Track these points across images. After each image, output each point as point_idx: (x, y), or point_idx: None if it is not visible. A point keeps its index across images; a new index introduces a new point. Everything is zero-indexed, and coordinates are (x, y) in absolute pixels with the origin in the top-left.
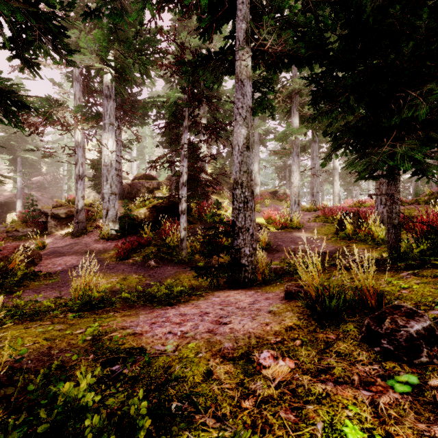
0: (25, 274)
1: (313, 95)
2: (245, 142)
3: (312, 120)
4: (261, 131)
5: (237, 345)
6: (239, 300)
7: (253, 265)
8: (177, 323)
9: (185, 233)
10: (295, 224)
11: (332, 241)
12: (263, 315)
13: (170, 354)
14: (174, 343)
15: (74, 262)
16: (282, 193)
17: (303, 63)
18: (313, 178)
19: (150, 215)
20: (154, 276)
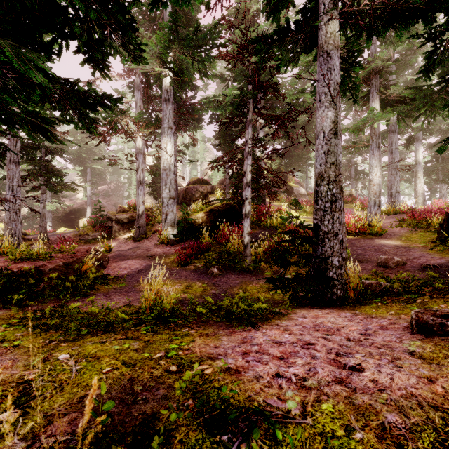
0: (96, 276)
1: (427, 59)
2: (332, 127)
3: (397, 103)
4: None
5: (410, 423)
6: (337, 324)
7: (343, 279)
8: (278, 357)
9: (248, 238)
10: (375, 229)
11: (437, 251)
12: (406, 359)
13: (301, 422)
14: (296, 399)
15: (137, 266)
16: (348, 194)
17: (414, 18)
18: (392, 175)
19: (208, 220)
20: (218, 285)
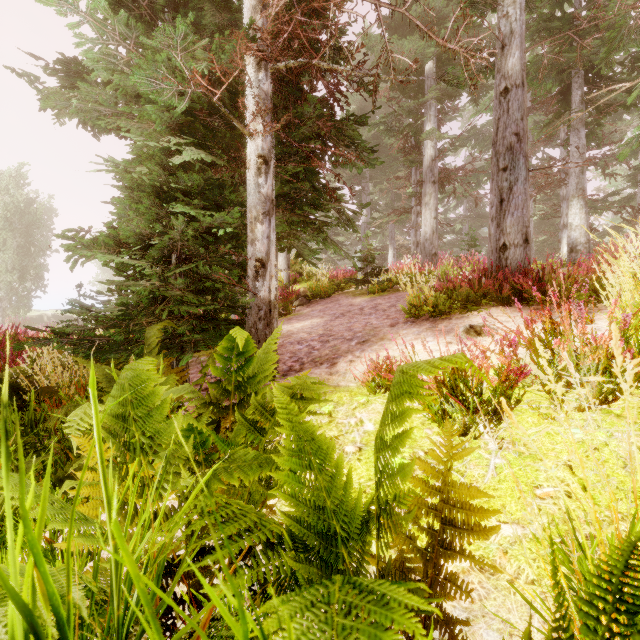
0: None
1: None
2: None
3: None
4: None
5: None
6: None
7: None
8: None
9: None
10: None
11: None
12: None
13: None
14: None
15: None
16: None
17: None
18: None
19: None
20: None
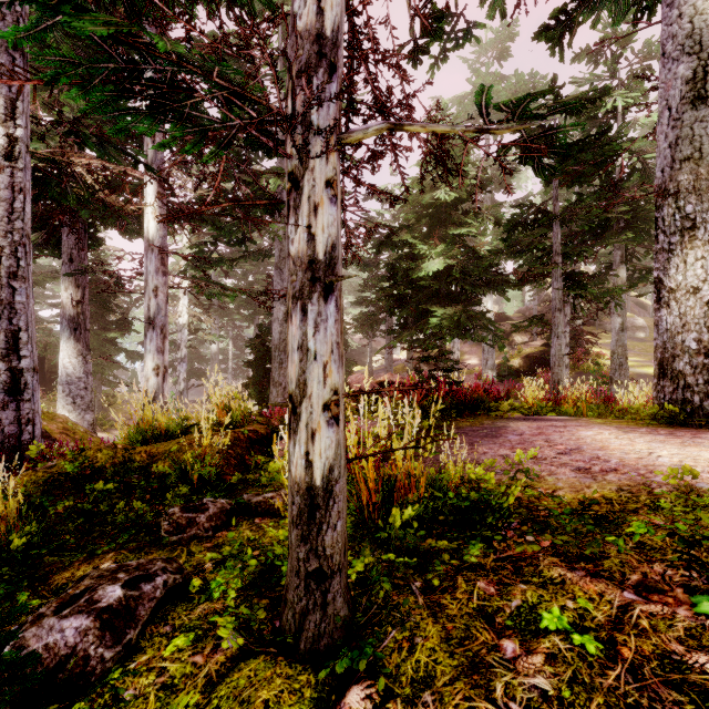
0: None
1: None
2: (620, 327)
3: None
4: None
5: None
6: None
7: None
8: None
9: (567, 382)
10: None
11: None
12: None
13: None
14: None
15: None
16: None
17: None
18: None
19: (524, 365)
20: None
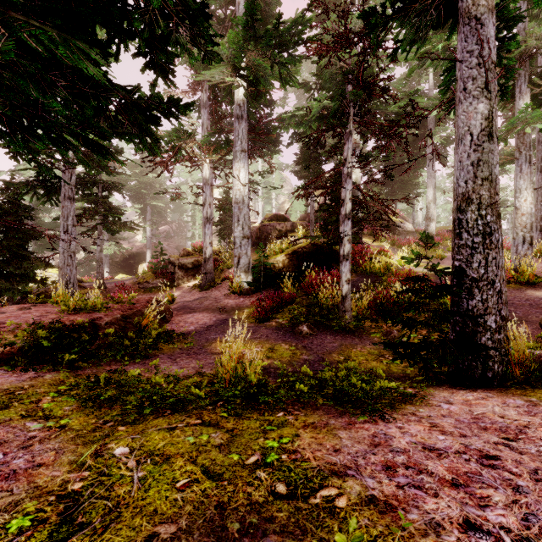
0: (158, 333)
1: None
2: (485, 126)
3: None
4: (439, 139)
5: None
6: (512, 420)
7: (502, 349)
8: (449, 482)
9: (348, 287)
10: (525, 276)
11: None
12: None
13: None
14: None
15: (206, 321)
16: None
17: None
18: (541, 202)
19: (290, 264)
20: (311, 348)
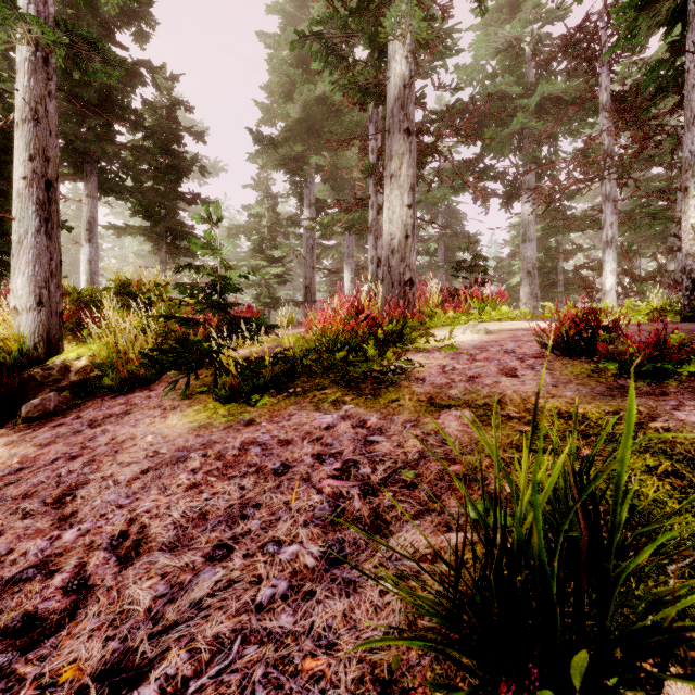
0: None
1: None
2: None
3: None
4: None
5: None
6: None
7: None
8: None
9: None
10: None
11: None
12: None
13: None
14: None
15: None
16: None
17: None
18: None
19: None
20: None
